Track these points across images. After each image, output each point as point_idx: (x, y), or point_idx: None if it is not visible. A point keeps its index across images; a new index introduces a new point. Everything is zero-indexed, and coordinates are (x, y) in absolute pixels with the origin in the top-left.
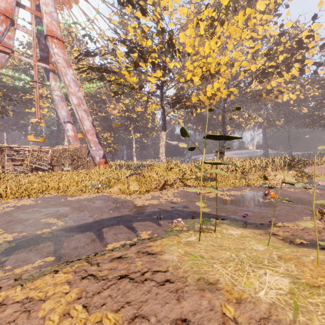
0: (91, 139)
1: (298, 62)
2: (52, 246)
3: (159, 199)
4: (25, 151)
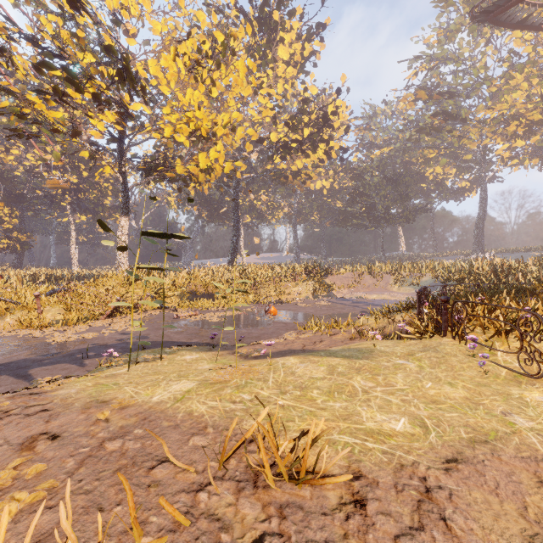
0: None
1: (324, 143)
2: None
3: (101, 331)
4: None
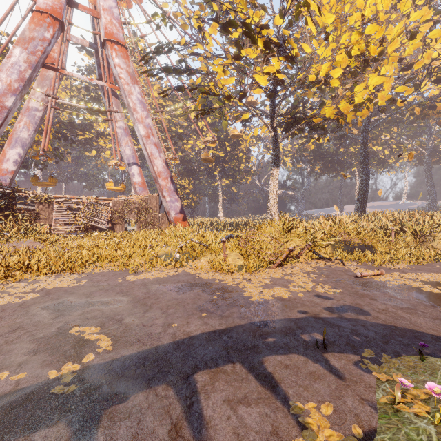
0: (163, 186)
1: None
2: None
3: (287, 287)
4: (79, 204)
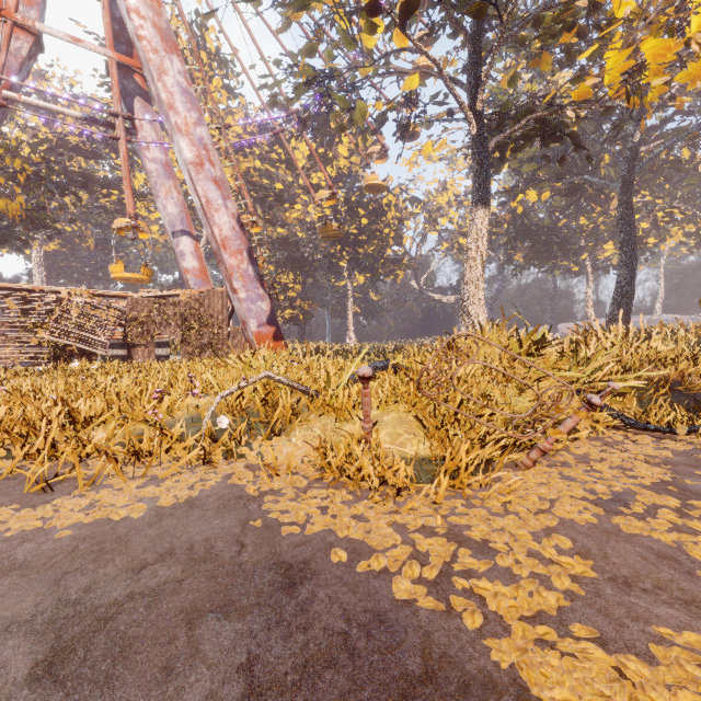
0: (233, 268)
1: None
2: None
3: None
4: None
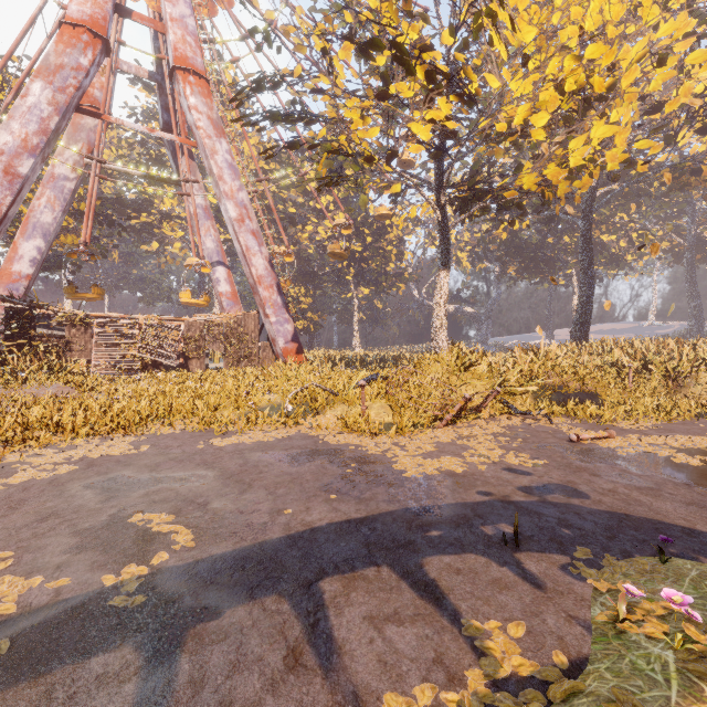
0: (266, 298)
1: None
2: (132, 675)
3: (462, 456)
4: (133, 327)
